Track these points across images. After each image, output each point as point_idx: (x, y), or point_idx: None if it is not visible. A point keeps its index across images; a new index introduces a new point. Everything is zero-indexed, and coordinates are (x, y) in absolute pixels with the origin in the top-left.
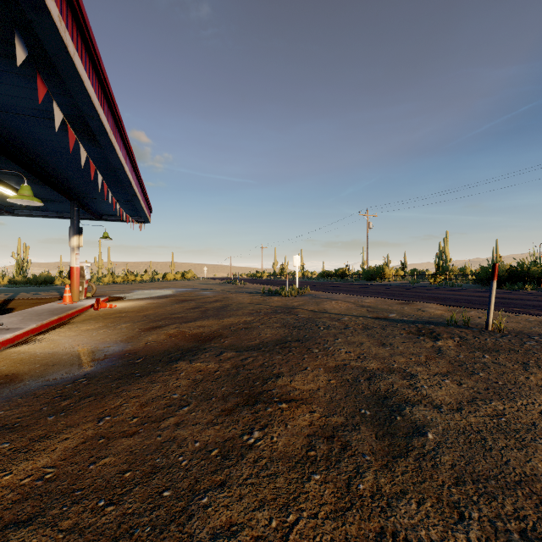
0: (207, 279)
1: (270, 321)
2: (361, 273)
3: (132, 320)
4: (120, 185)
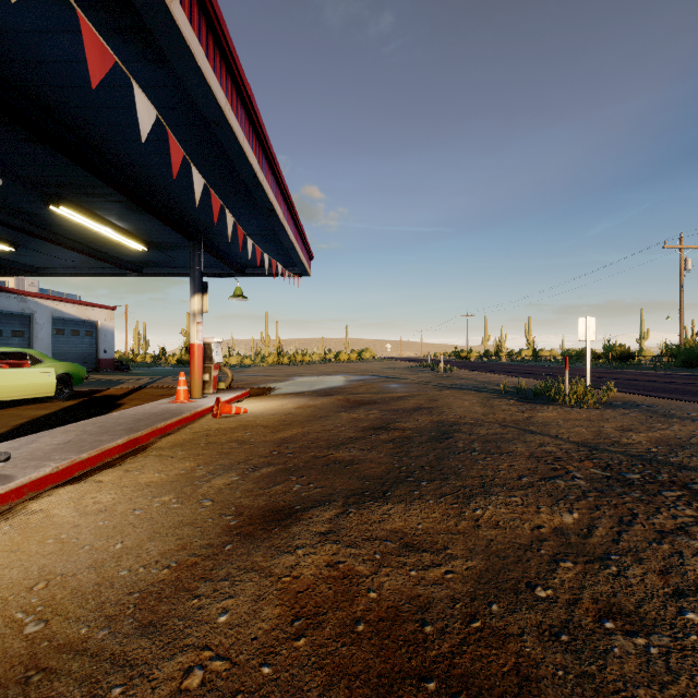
0: (390, 360)
1: (693, 563)
2: (665, 354)
3: (247, 459)
4: (248, 194)
